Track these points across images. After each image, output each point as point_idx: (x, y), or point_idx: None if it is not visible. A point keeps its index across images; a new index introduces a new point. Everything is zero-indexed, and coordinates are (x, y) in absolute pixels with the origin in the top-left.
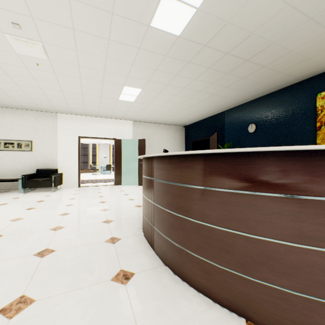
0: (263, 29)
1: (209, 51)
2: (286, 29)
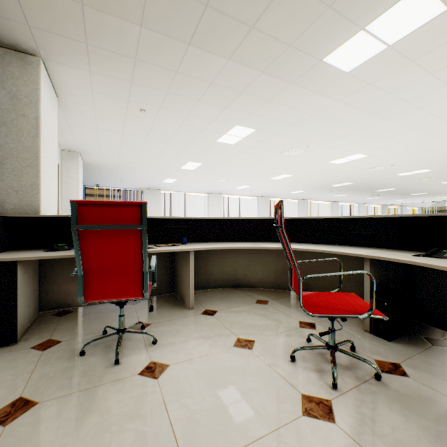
0: None
1: None
2: None
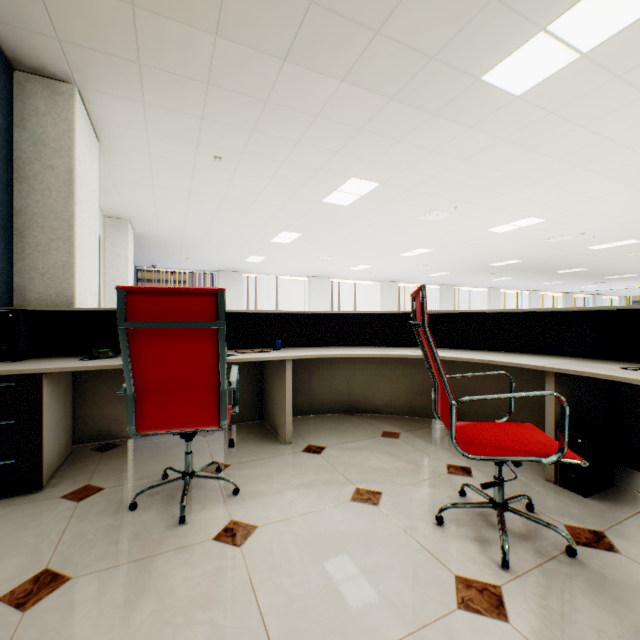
0: None
1: None
2: None
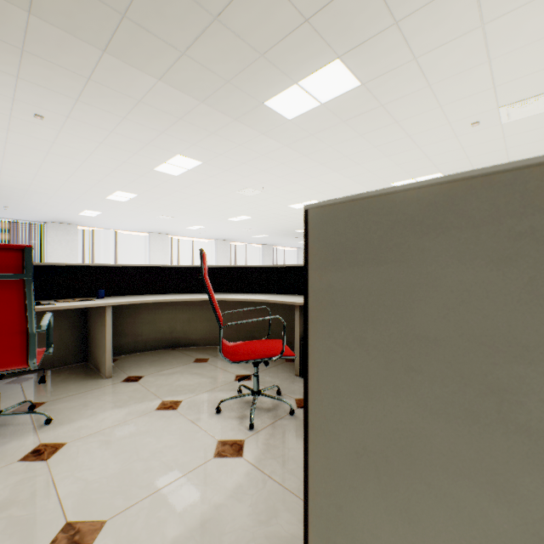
0: (200, 22)
1: (302, 0)
2: (152, 5)
